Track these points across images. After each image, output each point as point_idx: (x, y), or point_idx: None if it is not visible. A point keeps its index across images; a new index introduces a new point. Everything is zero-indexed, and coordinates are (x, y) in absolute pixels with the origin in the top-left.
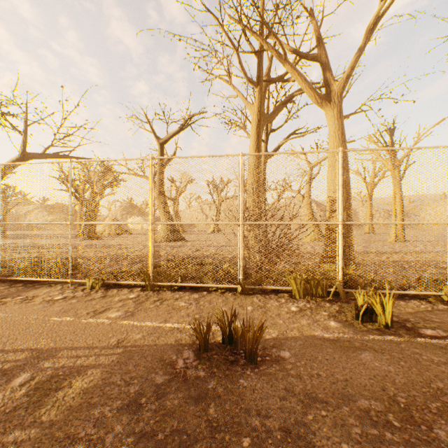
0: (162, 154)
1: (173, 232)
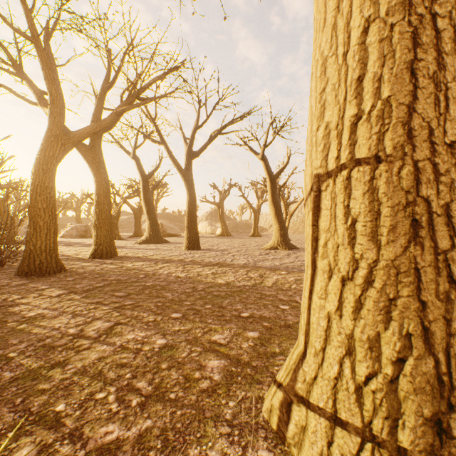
0: (138, 167)
1: (152, 235)
